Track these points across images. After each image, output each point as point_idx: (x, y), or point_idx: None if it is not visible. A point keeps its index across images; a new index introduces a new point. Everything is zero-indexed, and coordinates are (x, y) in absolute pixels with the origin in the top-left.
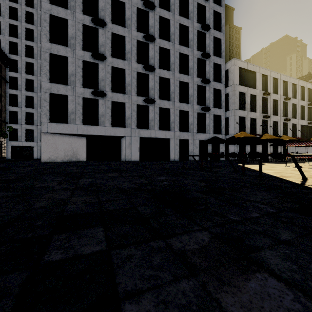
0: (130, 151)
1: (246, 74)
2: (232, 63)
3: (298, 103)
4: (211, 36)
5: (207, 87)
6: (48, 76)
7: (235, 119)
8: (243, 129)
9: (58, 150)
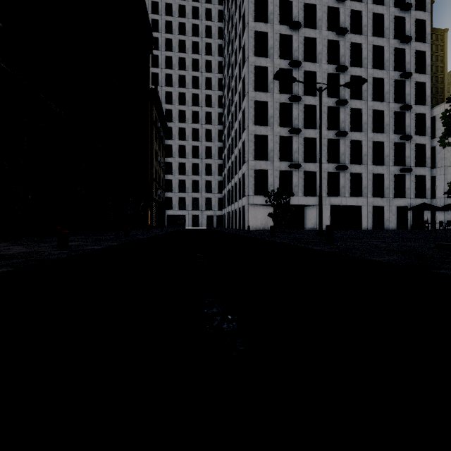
0: None
1: None
2: (441, 108)
3: None
4: (412, 82)
5: (407, 143)
6: (253, 155)
7: (446, 178)
8: None
9: (257, 219)
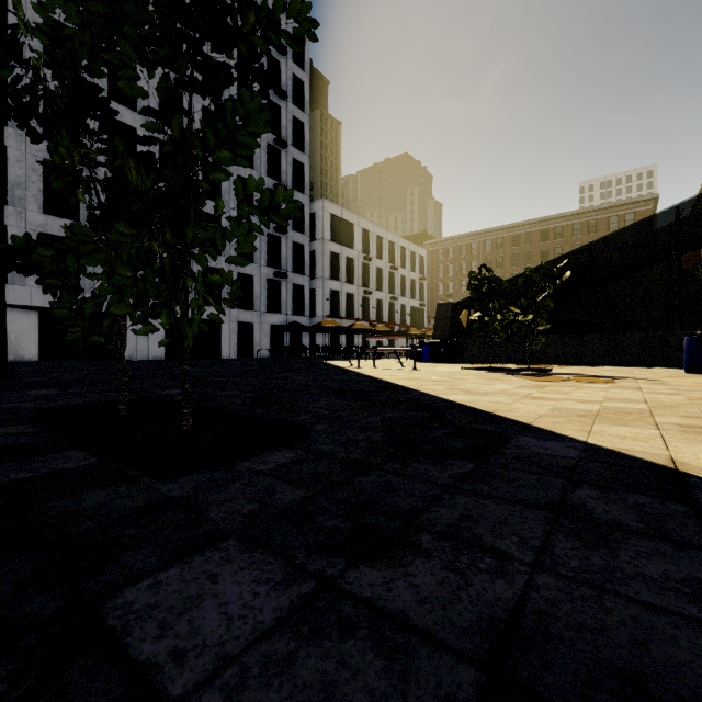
0: (147, 342)
1: (341, 226)
2: (321, 205)
3: (408, 276)
4: (290, 157)
5: (284, 239)
6: None
7: (325, 293)
8: (337, 310)
9: None
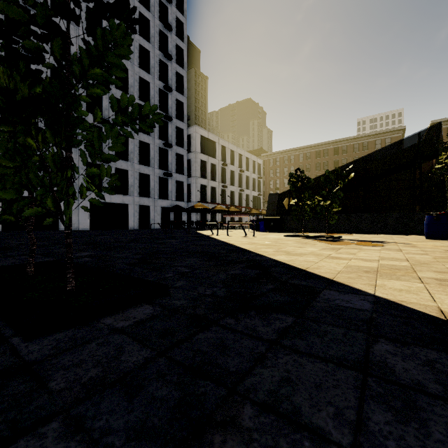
0: (77, 218)
1: (207, 143)
2: (194, 129)
3: (250, 176)
4: (174, 98)
5: (170, 151)
6: None
7: (197, 186)
8: (205, 198)
9: None
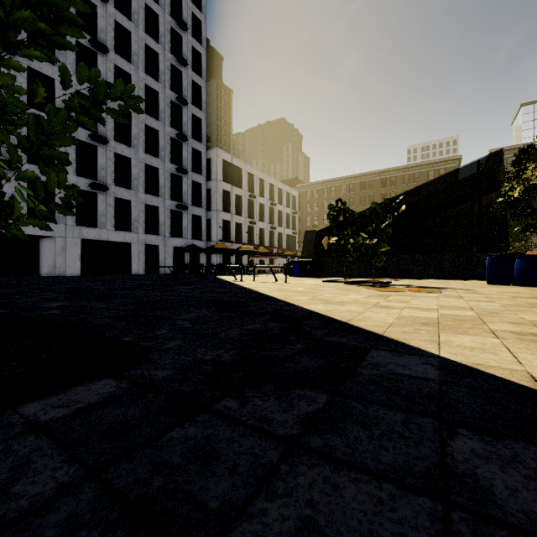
0: (64, 261)
1: (231, 169)
2: (215, 152)
3: (283, 210)
4: (190, 113)
5: (185, 178)
6: None
7: (219, 222)
8: (228, 236)
9: None
